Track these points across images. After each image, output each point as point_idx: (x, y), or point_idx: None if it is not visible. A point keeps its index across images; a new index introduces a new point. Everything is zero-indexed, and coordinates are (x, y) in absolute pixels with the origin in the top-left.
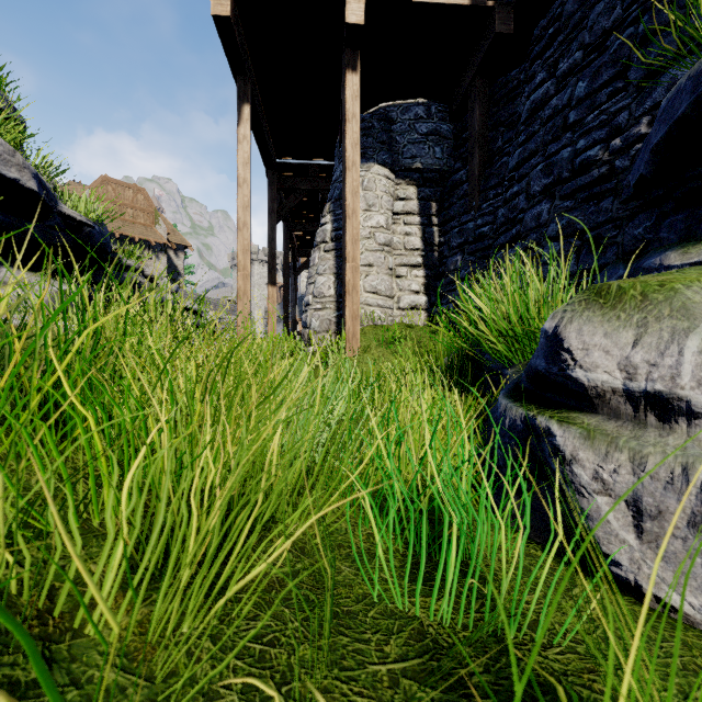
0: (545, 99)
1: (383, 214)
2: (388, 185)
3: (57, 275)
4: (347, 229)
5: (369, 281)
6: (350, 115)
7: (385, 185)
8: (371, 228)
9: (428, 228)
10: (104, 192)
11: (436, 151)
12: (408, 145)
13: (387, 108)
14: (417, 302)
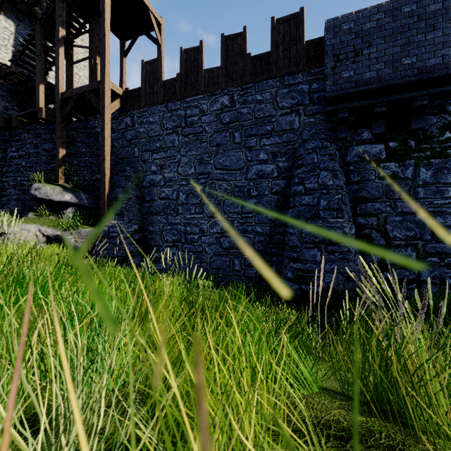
0: (15, 157)
1: None
2: None
3: None
4: None
5: None
6: None
7: None
8: None
9: None
10: None
11: None
12: None
13: None
14: None
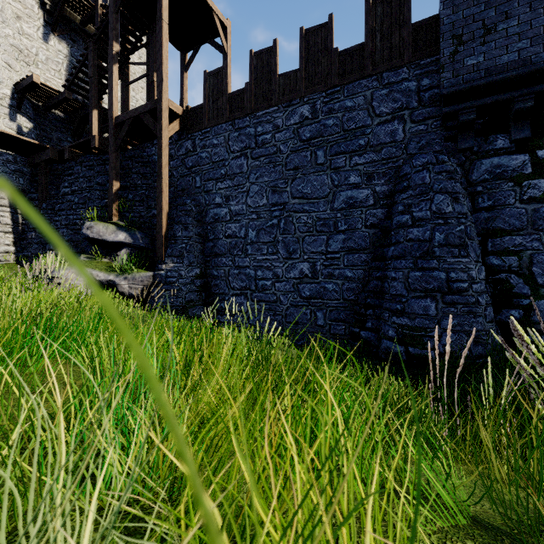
0: (68, 193)
1: None
2: None
3: None
4: None
5: None
6: None
7: None
8: None
9: (15, 215)
10: None
11: (20, 180)
12: (3, 173)
13: None
14: (9, 250)
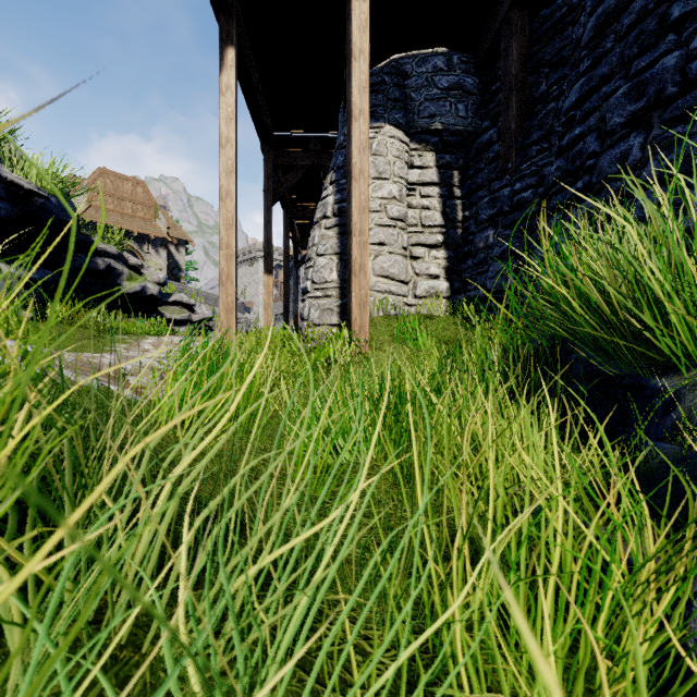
0: (622, 4)
1: (396, 183)
2: (402, 150)
3: (2, 256)
4: (352, 194)
5: (379, 262)
6: (357, 51)
7: (398, 150)
8: (381, 200)
9: (449, 201)
10: (102, 185)
11: (458, 109)
12: (425, 102)
13: (400, 59)
14: (437, 288)
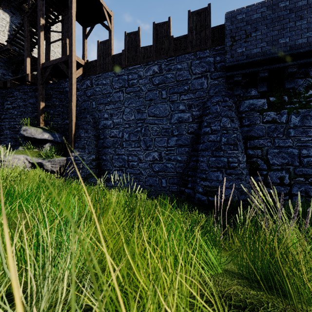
0: (10, 108)
1: None
2: None
3: None
4: None
5: None
6: None
7: None
8: None
9: None
10: None
11: None
12: None
13: None
14: None
